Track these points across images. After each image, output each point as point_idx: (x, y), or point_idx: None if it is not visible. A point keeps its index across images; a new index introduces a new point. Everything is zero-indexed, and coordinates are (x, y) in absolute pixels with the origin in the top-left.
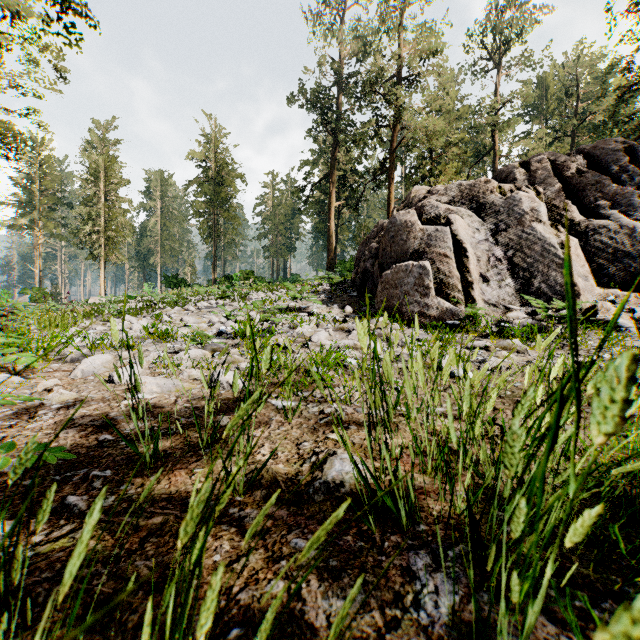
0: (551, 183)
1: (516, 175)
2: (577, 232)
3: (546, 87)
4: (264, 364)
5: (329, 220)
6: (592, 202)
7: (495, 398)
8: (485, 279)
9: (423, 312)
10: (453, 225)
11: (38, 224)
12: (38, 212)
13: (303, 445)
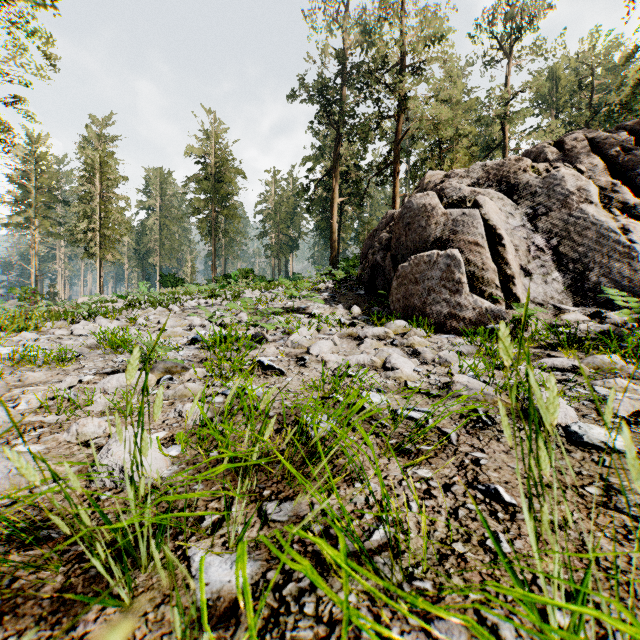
0: (592, 162)
1: (548, 155)
2: (632, 216)
3: (557, 79)
4: None
5: (332, 217)
6: None
7: None
8: (526, 272)
9: (454, 314)
10: (482, 208)
11: (34, 222)
12: (34, 210)
13: None
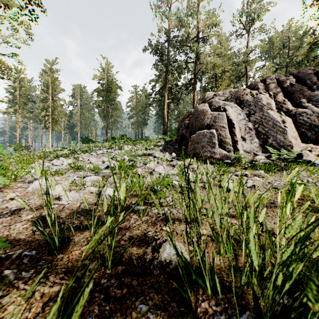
0: (277, 90)
1: (259, 86)
2: (290, 115)
3: (272, 43)
4: (121, 193)
5: (164, 109)
6: (298, 100)
7: (263, 212)
8: (244, 139)
9: (212, 156)
10: (227, 111)
11: (18, 111)
12: (18, 105)
13: (148, 234)
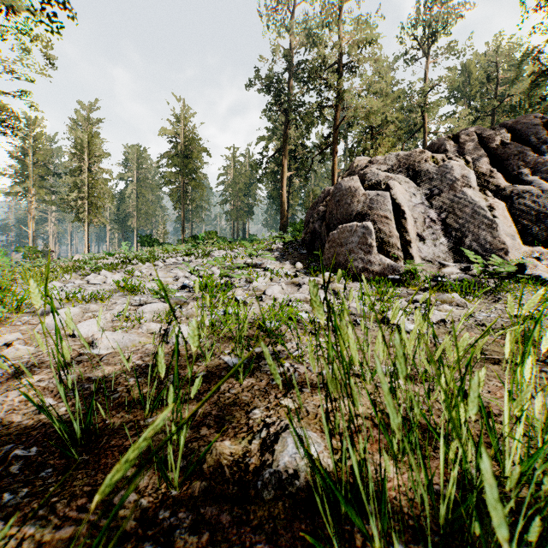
0: (478, 153)
1: (447, 147)
2: (503, 196)
3: (469, 73)
4: (195, 341)
5: (282, 188)
6: (515, 170)
7: (481, 376)
8: (421, 238)
9: (366, 268)
10: (392, 190)
11: (31, 191)
12: (31, 181)
13: (253, 413)
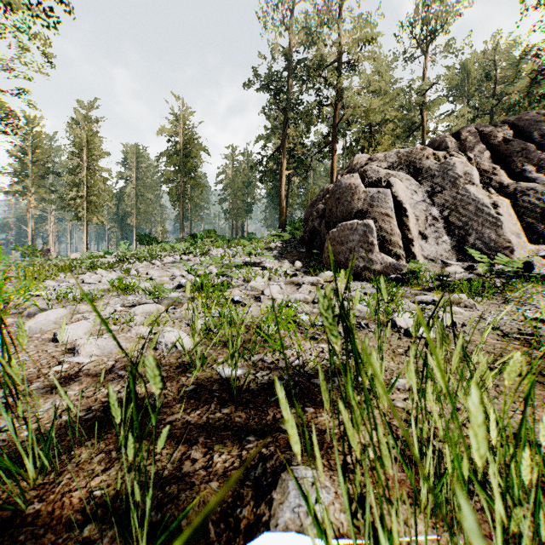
0: (480, 150)
1: (448, 144)
2: (506, 194)
3: (468, 72)
4: (155, 381)
5: (280, 186)
6: (518, 167)
7: None
8: (423, 236)
9: (368, 267)
10: (393, 187)
11: (30, 190)
12: (30, 180)
13: (247, 441)
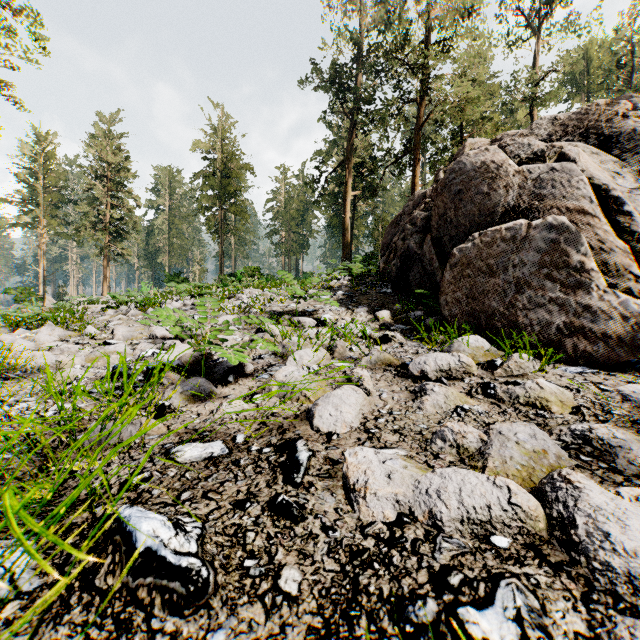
0: None
1: (637, 106)
2: None
3: (588, 60)
4: None
5: (344, 211)
6: None
7: None
8: None
9: (581, 326)
10: (576, 163)
11: (42, 222)
12: (42, 210)
13: None
